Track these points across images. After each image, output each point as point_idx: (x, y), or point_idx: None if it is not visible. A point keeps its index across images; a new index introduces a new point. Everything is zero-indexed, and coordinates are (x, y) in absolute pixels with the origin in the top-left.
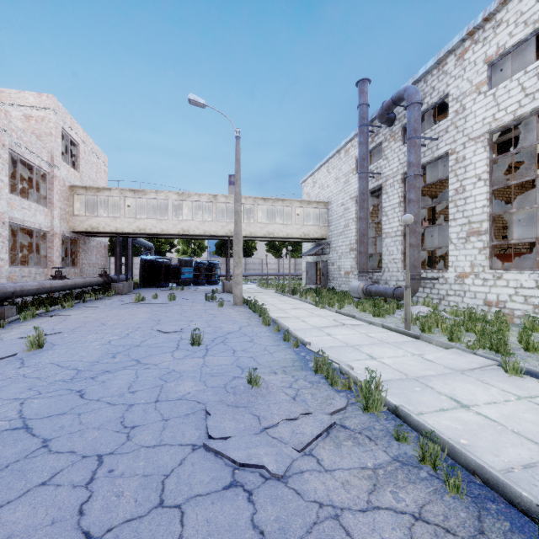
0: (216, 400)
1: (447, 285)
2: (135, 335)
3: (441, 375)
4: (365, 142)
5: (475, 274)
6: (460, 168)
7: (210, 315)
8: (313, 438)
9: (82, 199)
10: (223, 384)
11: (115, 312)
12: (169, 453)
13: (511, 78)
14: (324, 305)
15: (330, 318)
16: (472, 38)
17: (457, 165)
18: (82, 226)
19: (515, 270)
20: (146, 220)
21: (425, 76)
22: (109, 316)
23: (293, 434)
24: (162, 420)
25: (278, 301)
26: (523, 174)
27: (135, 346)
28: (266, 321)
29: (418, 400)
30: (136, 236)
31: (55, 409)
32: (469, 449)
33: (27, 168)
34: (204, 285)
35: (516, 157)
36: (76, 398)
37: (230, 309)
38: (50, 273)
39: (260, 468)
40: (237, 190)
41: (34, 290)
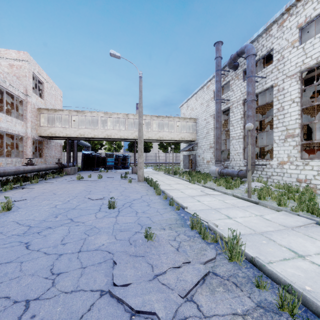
0: (121, 251)
1: (272, 169)
2: (73, 201)
3: (278, 230)
4: (220, 81)
5: (290, 162)
6: (280, 95)
7: (123, 188)
8: (193, 285)
9: (45, 116)
10: (128, 237)
11: (64, 185)
12: (82, 299)
13: (315, 37)
14: (194, 181)
15: (199, 190)
16: (288, 12)
17: (279, 93)
18: (46, 132)
19: (317, 159)
20: (84, 129)
21: (258, 38)
22: (59, 188)
23: (177, 280)
24: (81, 268)
25: (165, 179)
26: (315, 101)
27: (71, 209)
28: (158, 192)
29: (266, 251)
30: (79, 139)
31: (5, 258)
32: (314, 295)
33: (11, 96)
34: (120, 169)
35: (311, 90)
36: (22, 249)
37: (135, 184)
38: (25, 161)
39: (152, 314)
40: (140, 110)
41: (12, 172)
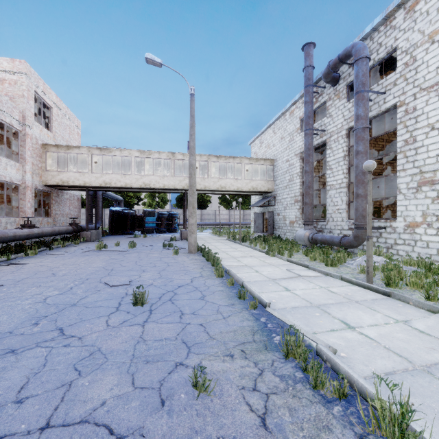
0: (139, 425)
1: (395, 235)
2: (78, 289)
3: None
4: (311, 101)
5: (427, 224)
6: (410, 118)
7: (164, 264)
8: None
9: (55, 156)
10: (158, 381)
11: (74, 260)
12: None
13: None
14: (275, 253)
15: (283, 268)
16: None
17: (407, 116)
18: (54, 180)
19: None
20: (111, 175)
21: (371, 33)
22: (64, 264)
23: None
24: None
25: (230, 248)
26: None
27: (70, 306)
28: (219, 272)
29: None
30: (104, 189)
31: None
32: None
33: (1, 126)
34: (165, 232)
35: None
36: None
37: (184, 257)
38: (22, 222)
39: None
40: (192, 144)
41: None
